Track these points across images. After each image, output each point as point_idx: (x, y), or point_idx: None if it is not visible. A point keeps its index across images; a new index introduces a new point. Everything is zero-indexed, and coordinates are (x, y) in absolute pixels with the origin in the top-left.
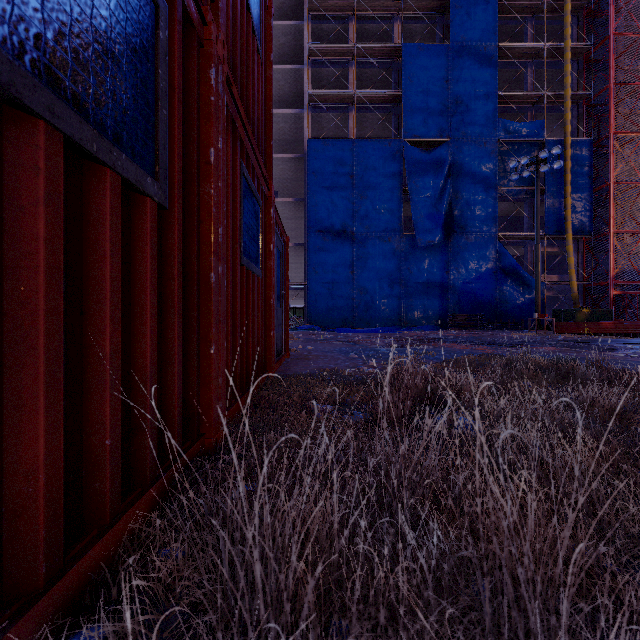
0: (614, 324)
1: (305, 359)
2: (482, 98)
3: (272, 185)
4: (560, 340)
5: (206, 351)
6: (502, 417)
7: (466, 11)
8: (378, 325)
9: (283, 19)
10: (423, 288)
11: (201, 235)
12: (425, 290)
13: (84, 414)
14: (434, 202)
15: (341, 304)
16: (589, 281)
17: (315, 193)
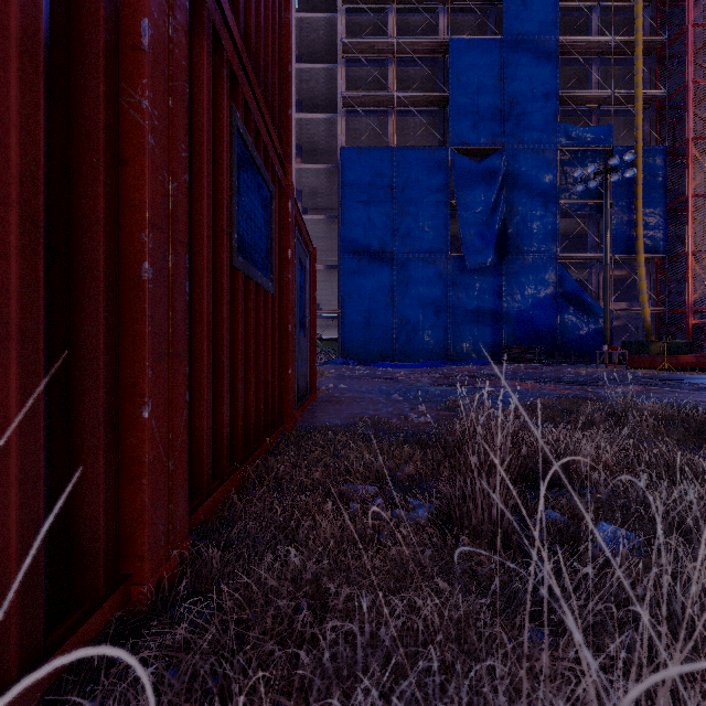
0: (695, 358)
1: (336, 402)
2: (540, 99)
3: (290, 169)
4: (640, 377)
5: (134, 414)
6: None
7: (522, 0)
8: (421, 359)
9: (313, 12)
10: (473, 317)
11: (124, 188)
12: (475, 319)
13: None
14: (485, 218)
15: (379, 335)
16: (663, 308)
17: (350, 208)
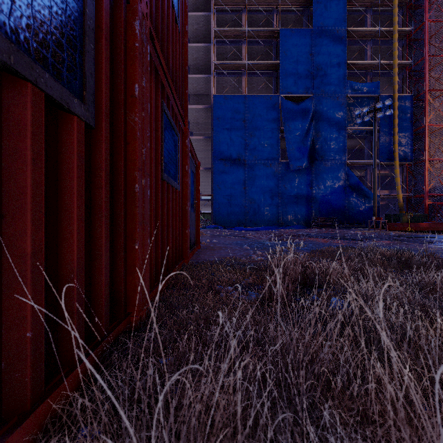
0: (429, 224)
1: (211, 250)
2: (335, 66)
3: (187, 122)
4: (392, 236)
5: (132, 247)
6: (370, 300)
7: (324, 5)
8: (263, 225)
9: (196, 11)
10: (294, 199)
11: (128, 154)
12: (295, 200)
13: (3, 310)
14: (302, 139)
15: (237, 210)
16: (410, 194)
17: (218, 133)
